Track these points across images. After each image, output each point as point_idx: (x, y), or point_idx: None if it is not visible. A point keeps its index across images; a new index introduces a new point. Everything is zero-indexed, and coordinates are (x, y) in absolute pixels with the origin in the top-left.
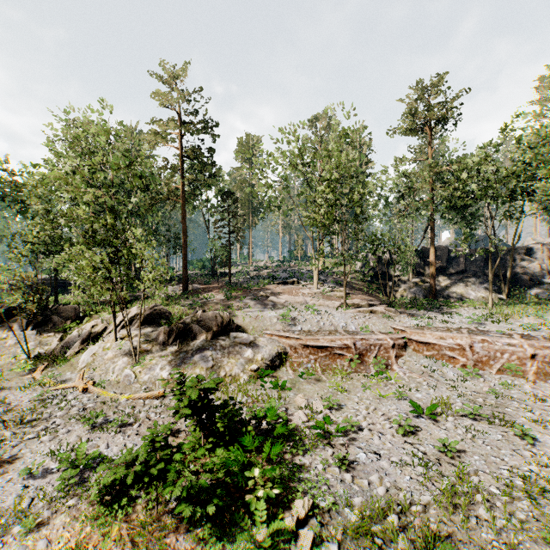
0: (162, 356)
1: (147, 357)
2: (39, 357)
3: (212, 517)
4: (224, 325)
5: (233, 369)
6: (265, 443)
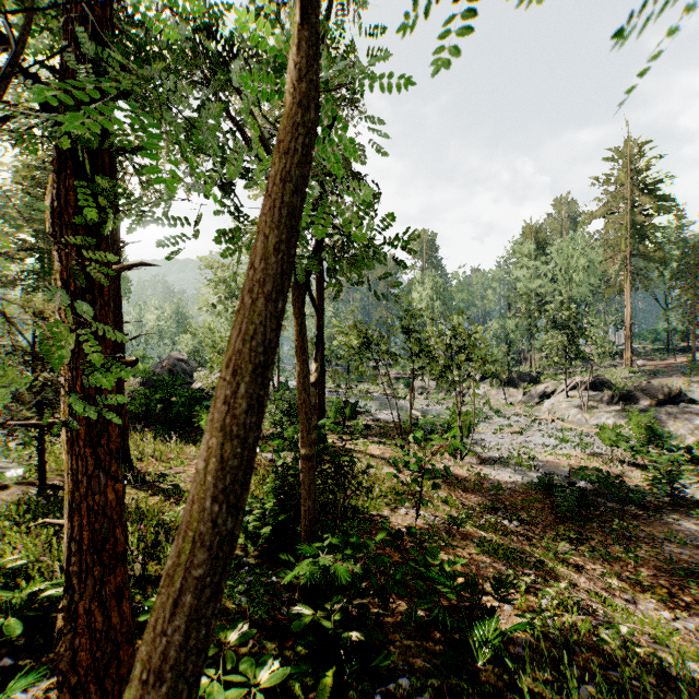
0: (607, 411)
1: (593, 410)
2: (512, 403)
3: (643, 466)
4: (671, 396)
5: (677, 430)
6: (694, 465)
